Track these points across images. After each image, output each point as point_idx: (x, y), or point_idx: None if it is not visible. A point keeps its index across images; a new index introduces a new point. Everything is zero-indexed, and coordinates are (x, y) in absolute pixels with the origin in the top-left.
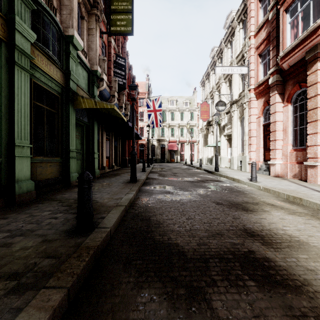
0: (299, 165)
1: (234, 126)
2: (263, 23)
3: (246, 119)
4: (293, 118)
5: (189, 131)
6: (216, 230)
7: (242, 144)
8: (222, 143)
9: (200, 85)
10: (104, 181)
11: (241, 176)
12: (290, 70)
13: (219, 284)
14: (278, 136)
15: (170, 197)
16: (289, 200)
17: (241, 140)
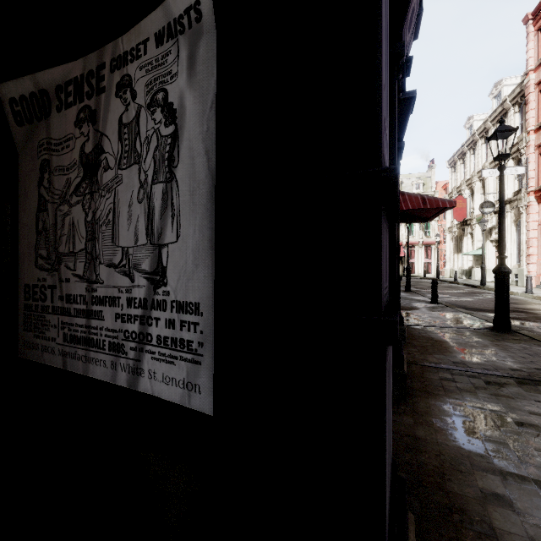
0: None
1: (507, 231)
2: None
3: (523, 226)
4: None
5: (423, 228)
6: None
7: (518, 253)
8: (487, 250)
9: (448, 165)
10: None
11: (516, 290)
12: None
13: None
14: None
15: (456, 299)
16: None
17: (516, 248)
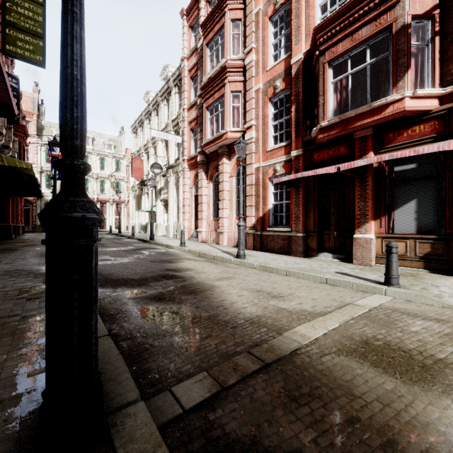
0: (216, 232)
1: (171, 192)
2: (194, 103)
3: (181, 188)
4: (214, 194)
5: (114, 187)
6: (151, 271)
7: (178, 211)
8: (158, 208)
9: (131, 130)
10: (6, 256)
11: (175, 243)
12: (211, 155)
13: (152, 282)
14: (204, 208)
15: (111, 262)
16: (200, 256)
17: (177, 207)
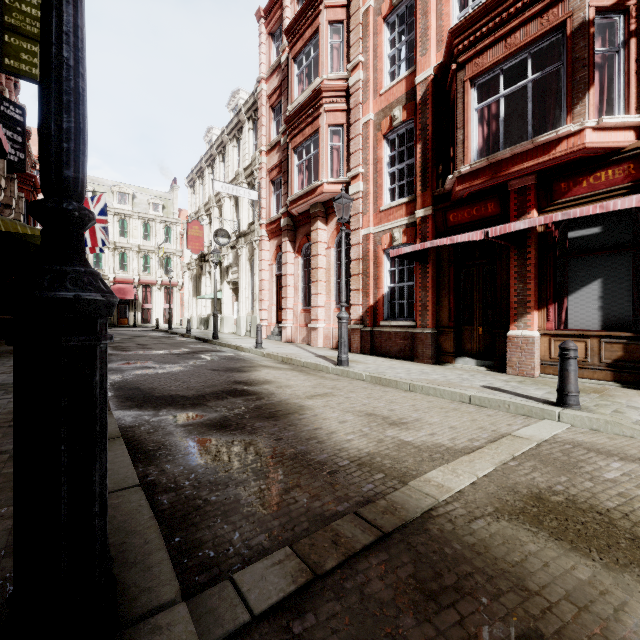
0: (307, 327)
1: (242, 270)
2: (276, 143)
3: (256, 264)
4: (304, 273)
5: (163, 264)
6: (212, 384)
7: (253, 298)
8: (225, 294)
9: (187, 183)
10: (3, 362)
11: (248, 344)
12: (299, 217)
13: (212, 400)
14: (289, 293)
15: (154, 371)
16: (284, 362)
17: (251, 292)
